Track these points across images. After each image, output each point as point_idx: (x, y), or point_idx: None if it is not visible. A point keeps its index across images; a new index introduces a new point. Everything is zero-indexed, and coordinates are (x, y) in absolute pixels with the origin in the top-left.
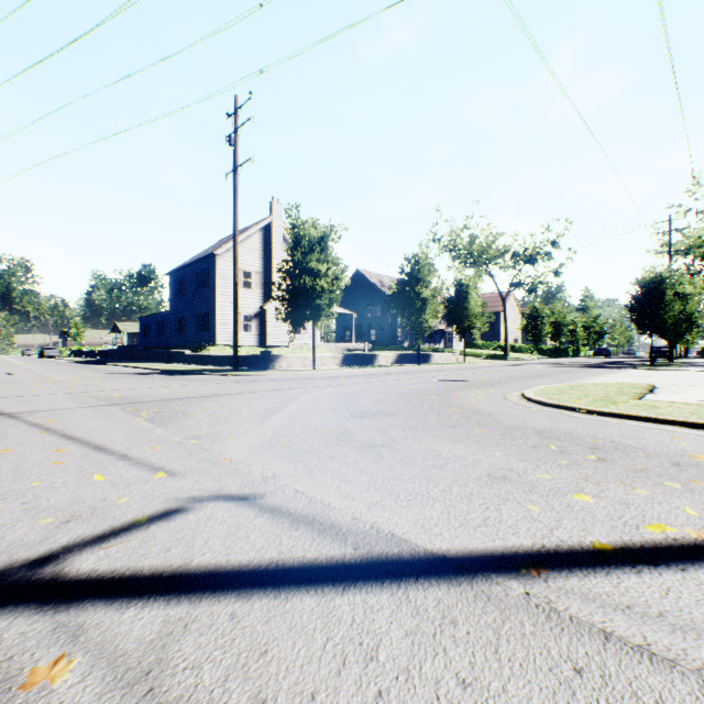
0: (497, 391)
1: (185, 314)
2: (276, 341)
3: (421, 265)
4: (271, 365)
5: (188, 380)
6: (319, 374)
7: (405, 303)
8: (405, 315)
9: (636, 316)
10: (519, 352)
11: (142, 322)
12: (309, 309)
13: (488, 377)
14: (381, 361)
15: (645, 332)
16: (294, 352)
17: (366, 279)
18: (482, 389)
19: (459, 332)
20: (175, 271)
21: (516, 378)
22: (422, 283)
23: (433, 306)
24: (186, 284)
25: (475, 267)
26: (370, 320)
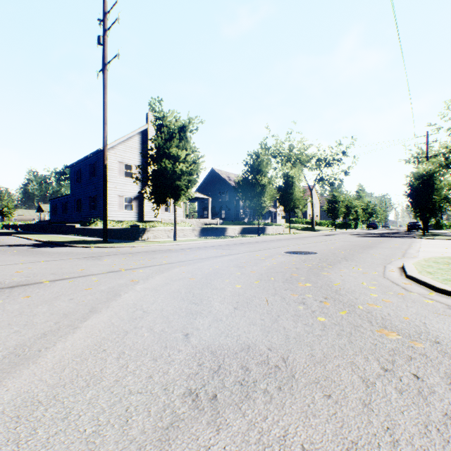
0: (364, 269)
1: (81, 196)
2: (151, 217)
3: (261, 159)
4: (139, 237)
5: (41, 254)
6: (178, 245)
7: (248, 188)
8: (248, 197)
9: (413, 199)
10: (320, 225)
11: (52, 203)
12: (170, 189)
13: (327, 248)
14: (230, 232)
15: (419, 211)
16: (165, 226)
17: (218, 175)
18: (345, 267)
19: (286, 211)
20: (73, 164)
21: (353, 249)
22: (261, 173)
23: (270, 190)
24: (81, 174)
25: (298, 164)
26: (221, 203)
